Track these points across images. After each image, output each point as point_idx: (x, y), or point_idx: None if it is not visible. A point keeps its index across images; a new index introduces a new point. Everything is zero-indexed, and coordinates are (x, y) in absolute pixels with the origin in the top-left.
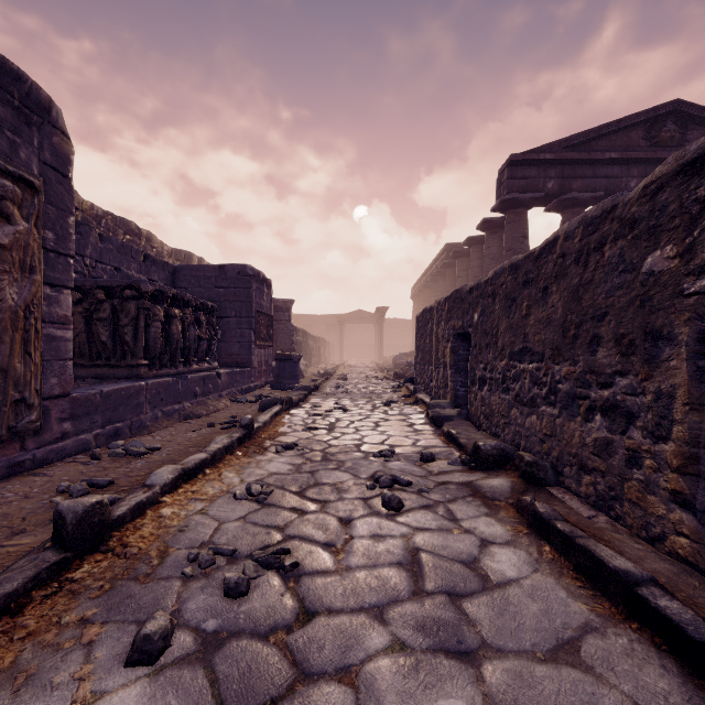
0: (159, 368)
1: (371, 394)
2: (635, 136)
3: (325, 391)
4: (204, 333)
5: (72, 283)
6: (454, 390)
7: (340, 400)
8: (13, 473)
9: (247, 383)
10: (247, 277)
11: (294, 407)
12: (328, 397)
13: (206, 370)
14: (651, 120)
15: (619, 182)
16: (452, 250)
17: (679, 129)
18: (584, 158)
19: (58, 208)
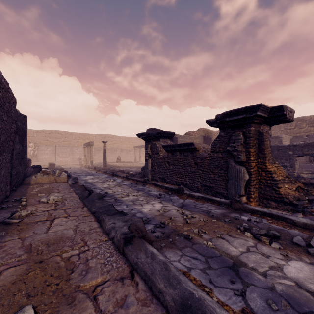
0: None
1: None
2: None
3: None
4: None
5: None
6: None
7: None
8: None
9: None
10: None
11: None
12: None
13: None
14: None
15: None
16: None
17: None
18: None
19: None
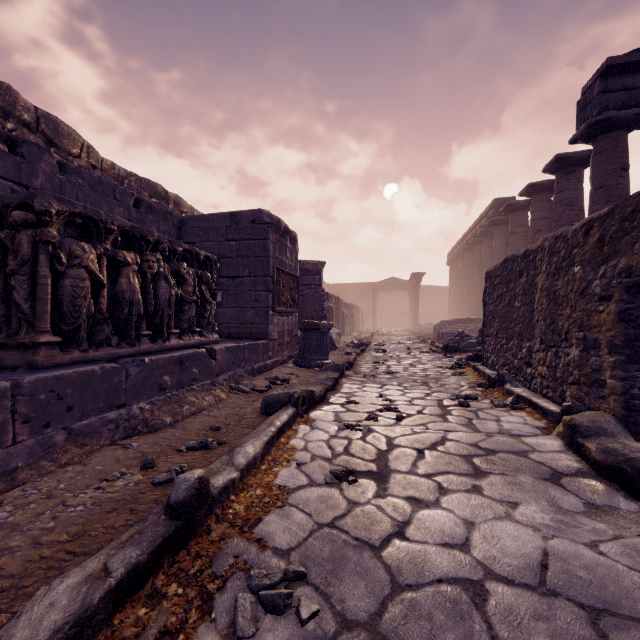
0: (92, 347)
1: (425, 378)
2: None
3: (361, 370)
4: (190, 293)
5: None
6: (624, 396)
7: (385, 388)
8: None
9: (262, 360)
10: (263, 225)
11: (317, 403)
12: (367, 380)
13: (197, 346)
14: None
15: None
16: (501, 205)
17: None
18: None
19: None
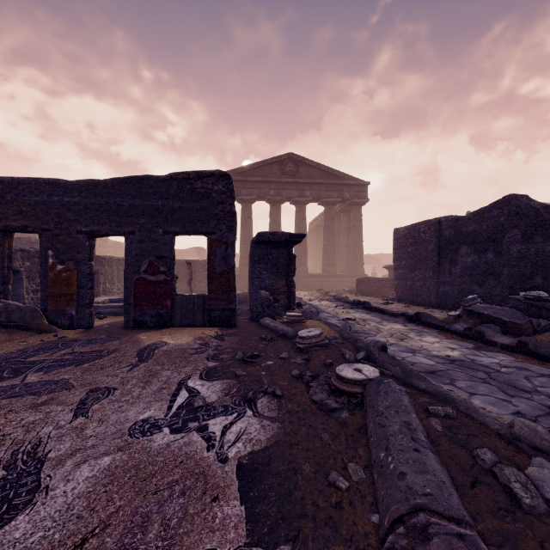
0: None
1: None
2: (274, 168)
3: None
4: None
5: None
6: None
7: None
8: None
9: None
10: (32, 243)
11: None
12: None
13: None
14: (280, 161)
15: (265, 191)
16: None
17: (294, 166)
18: (243, 179)
19: None
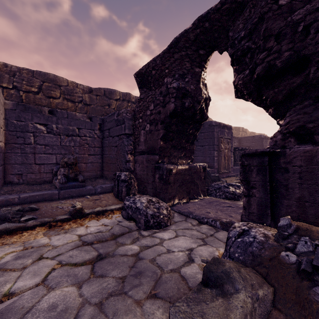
0: None
1: None
2: None
3: None
4: None
5: (233, 151)
6: None
7: None
8: (228, 177)
9: None
10: (261, 138)
11: None
12: None
13: None
14: None
15: None
16: None
17: None
18: None
19: (232, 140)
